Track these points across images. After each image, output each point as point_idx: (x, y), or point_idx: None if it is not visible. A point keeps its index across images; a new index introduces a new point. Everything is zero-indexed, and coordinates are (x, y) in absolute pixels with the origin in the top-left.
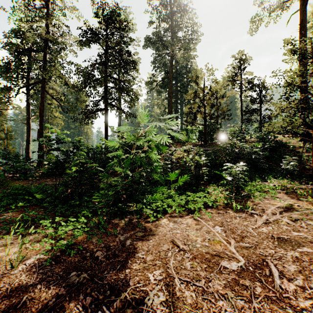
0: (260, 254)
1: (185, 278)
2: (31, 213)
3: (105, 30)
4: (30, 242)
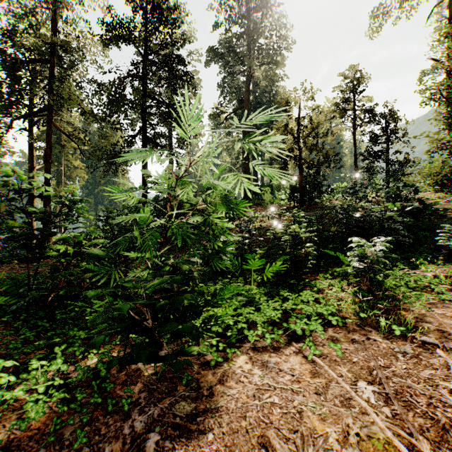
0: None
1: None
2: None
3: (144, 23)
4: None
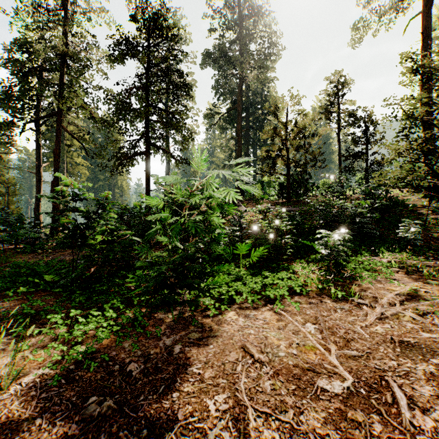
0: (375, 367)
1: (263, 407)
2: (35, 304)
3: (147, 40)
4: (31, 348)
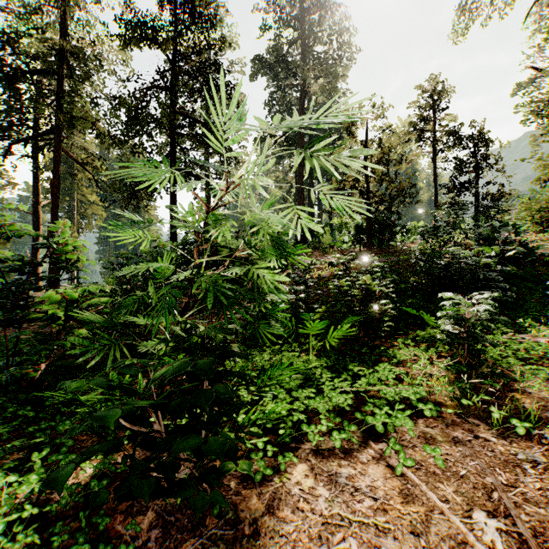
0: None
1: None
2: None
3: (173, 22)
4: None
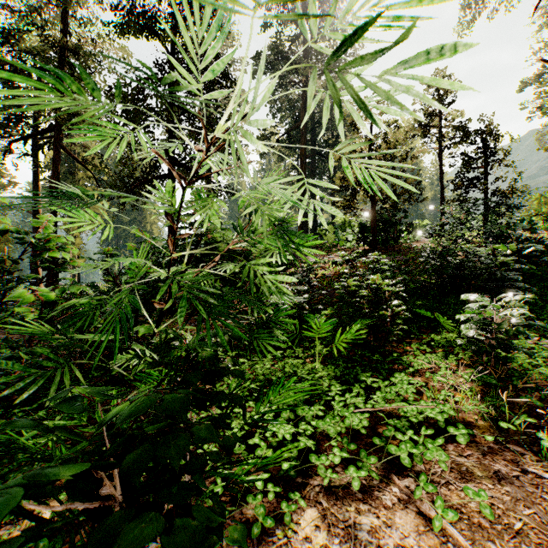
0: None
1: None
2: None
3: (171, 12)
4: None
